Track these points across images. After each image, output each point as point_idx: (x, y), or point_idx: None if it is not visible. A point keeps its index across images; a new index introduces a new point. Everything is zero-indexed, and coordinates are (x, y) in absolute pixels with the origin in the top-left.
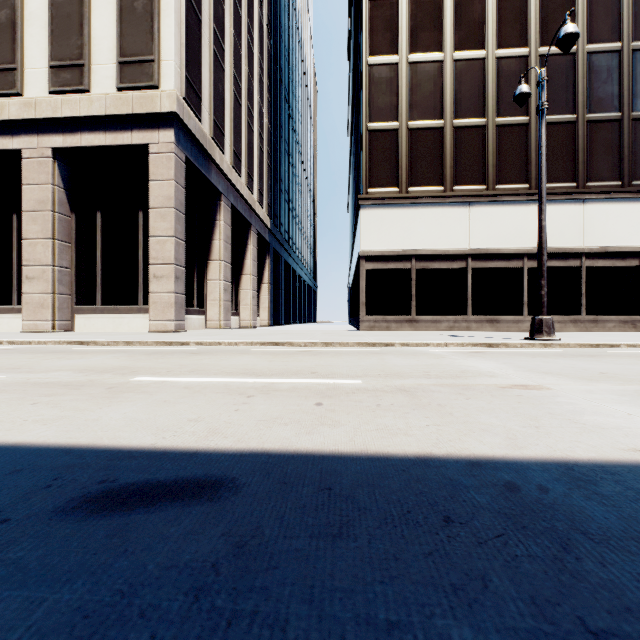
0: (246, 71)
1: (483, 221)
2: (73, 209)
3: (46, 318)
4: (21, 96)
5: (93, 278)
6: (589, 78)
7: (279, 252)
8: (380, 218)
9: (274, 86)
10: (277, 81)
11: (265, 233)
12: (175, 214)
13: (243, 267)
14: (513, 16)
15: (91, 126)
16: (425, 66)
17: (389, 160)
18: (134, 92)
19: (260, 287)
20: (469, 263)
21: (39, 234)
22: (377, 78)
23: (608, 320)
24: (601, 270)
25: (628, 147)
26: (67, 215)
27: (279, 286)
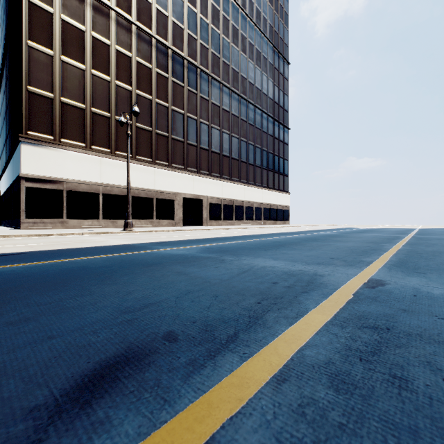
0: None
1: (109, 169)
2: None
3: None
4: None
5: None
6: (157, 114)
7: None
8: (39, 153)
9: None
10: None
11: None
12: None
13: None
14: (124, 67)
15: None
16: (73, 68)
17: (46, 117)
18: None
19: None
20: (101, 190)
21: None
22: (36, 58)
23: (164, 222)
24: (161, 200)
25: (171, 149)
26: None
27: None
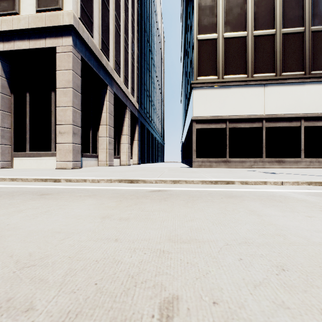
0: (123, 16)
1: (273, 96)
2: (12, 91)
3: None
4: None
5: (24, 134)
6: None
7: (143, 123)
8: (205, 95)
9: (140, 31)
10: (142, 28)
11: (135, 112)
12: (73, 92)
13: (122, 130)
14: None
15: (20, 36)
16: None
17: (211, 58)
18: (46, 13)
19: (133, 142)
20: (264, 124)
21: None
22: (203, 6)
23: None
24: None
25: None
26: (8, 95)
27: (144, 142)
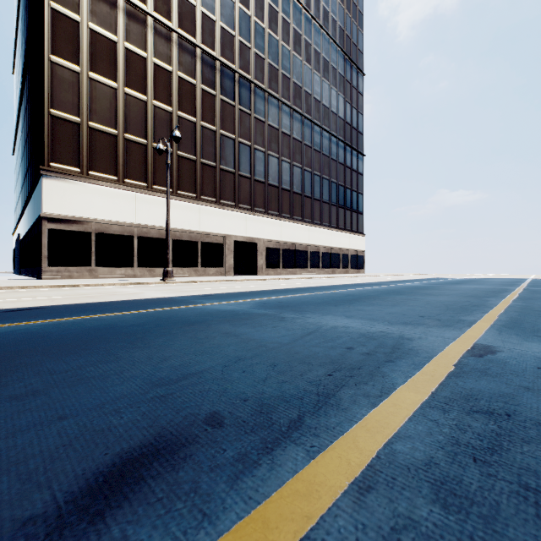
0: None
1: (145, 207)
2: None
3: None
4: None
5: None
6: (202, 140)
7: None
8: (63, 189)
9: None
10: None
11: None
12: None
13: None
14: (164, 84)
15: None
16: (103, 87)
17: (72, 145)
18: None
19: None
20: (136, 233)
21: None
22: (60, 76)
23: (210, 270)
24: (208, 244)
25: (219, 182)
26: None
27: None
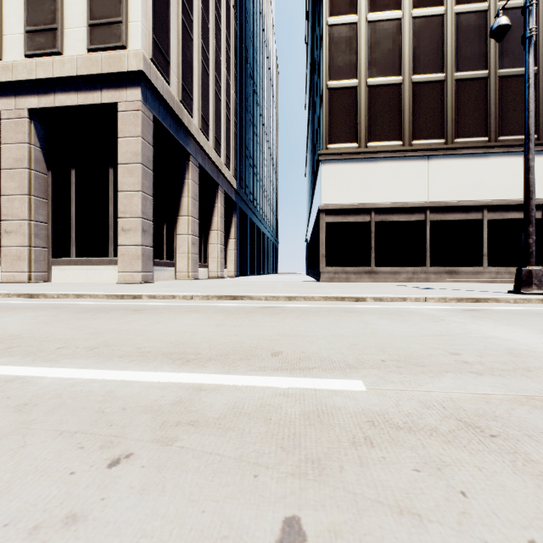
0: (214, 44)
1: (442, 174)
2: (49, 167)
3: (23, 270)
4: (0, 61)
5: (68, 232)
6: None
7: (244, 211)
8: (340, 173)
9: (240, 62)
10: (243, 58)
11: (232, 193)
12: (142, 169)
13: (211, 223)
14: None
15: (64, 87)
16: (384, 24)
17: (348, 117)
18: (103, 53)
19: (227, 242)
20: (428, 215)
21: (16, 190)
22: (337, 38)
23: None
24: None
25: None
26: (44, 173)
27: (245, 241)
